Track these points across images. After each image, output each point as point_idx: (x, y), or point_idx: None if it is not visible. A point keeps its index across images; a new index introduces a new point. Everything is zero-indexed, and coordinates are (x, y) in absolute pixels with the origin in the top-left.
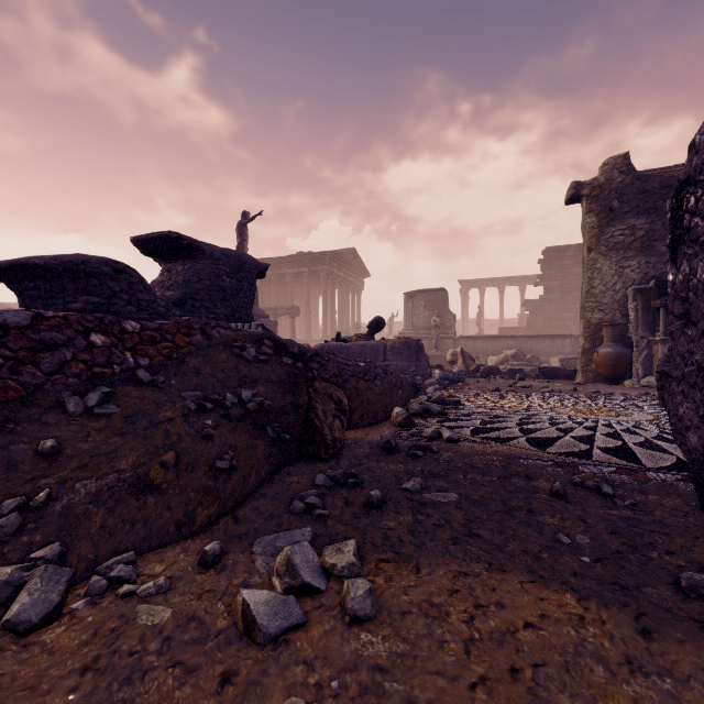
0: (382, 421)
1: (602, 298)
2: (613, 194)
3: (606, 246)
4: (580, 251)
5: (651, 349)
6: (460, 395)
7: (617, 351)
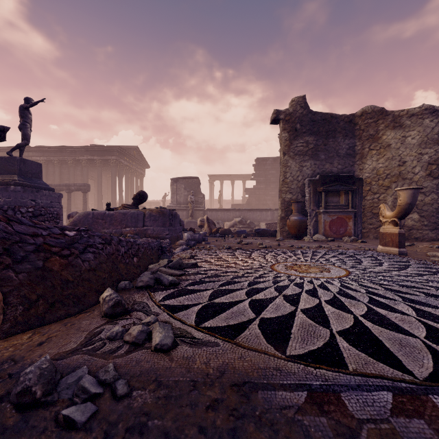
0: (94, 304)
1: (291, 185)
2: (297, 120)
3: (293, 152)
4: (274, 161)
5: (317, 217)
6: (200, 255)
7: (300, 218)
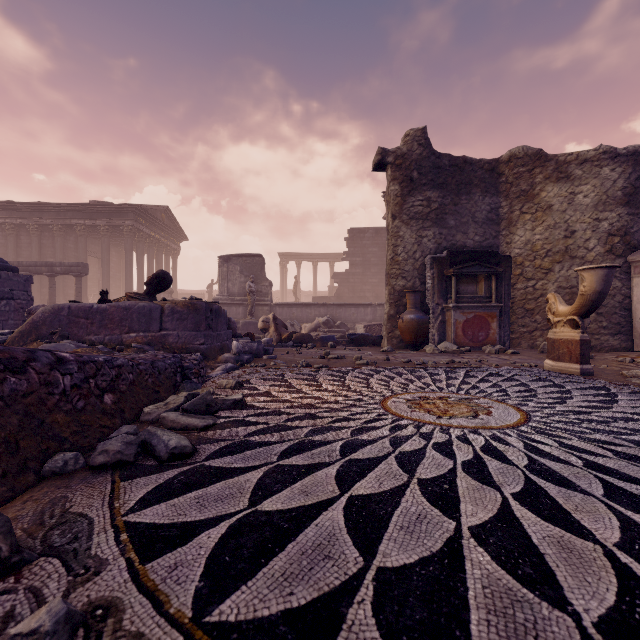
0: None
1: (404, 266)
2: (413, 165)
3: (408, 215)
4: (376, 233)
5: (445, 315)
6: (255, 380)
7: (419, 317)
